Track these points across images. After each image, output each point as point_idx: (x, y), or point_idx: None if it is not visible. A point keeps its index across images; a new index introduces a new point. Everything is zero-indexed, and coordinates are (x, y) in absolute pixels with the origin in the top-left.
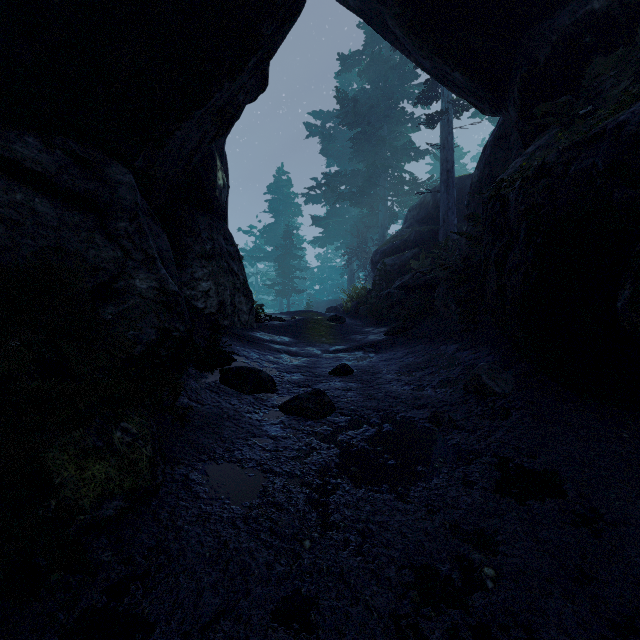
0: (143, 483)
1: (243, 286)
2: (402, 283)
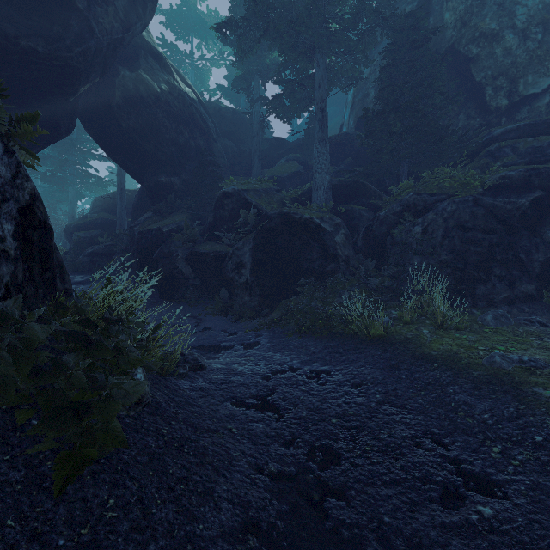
0: None
1: None
2: (93, 250)
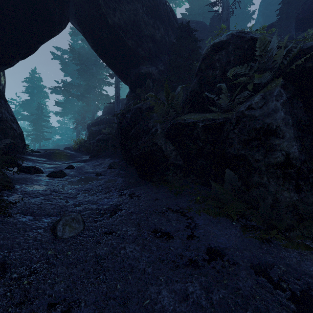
0: (10, 185)
1: (20, 135)
2: (98, 138)
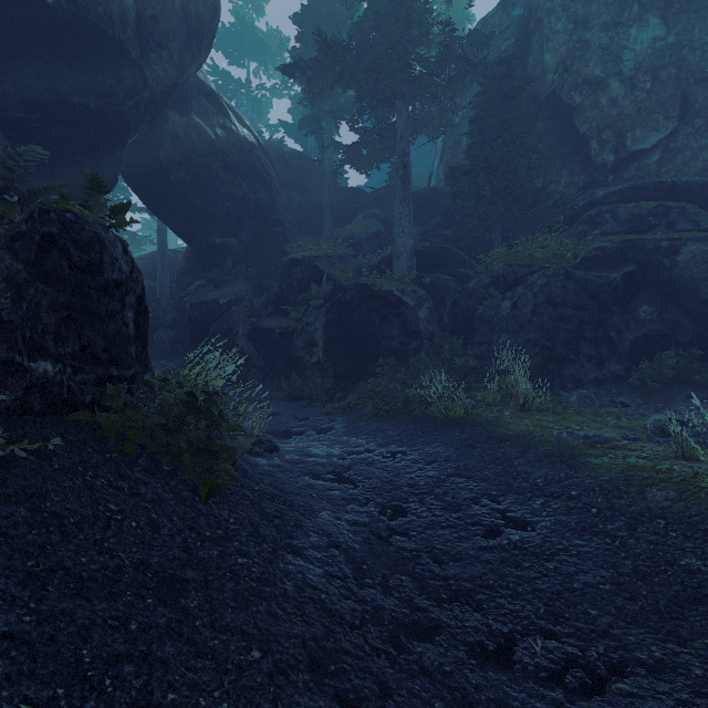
0: None
1: None
2: None
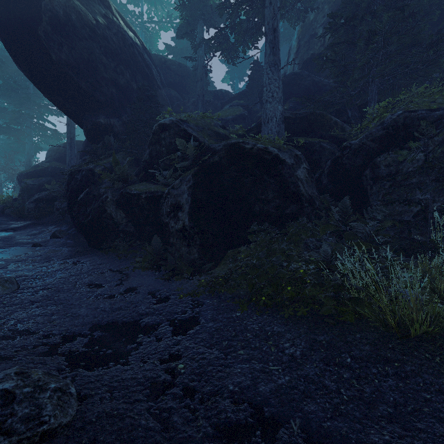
0: None
1: None
2: (38, 197)
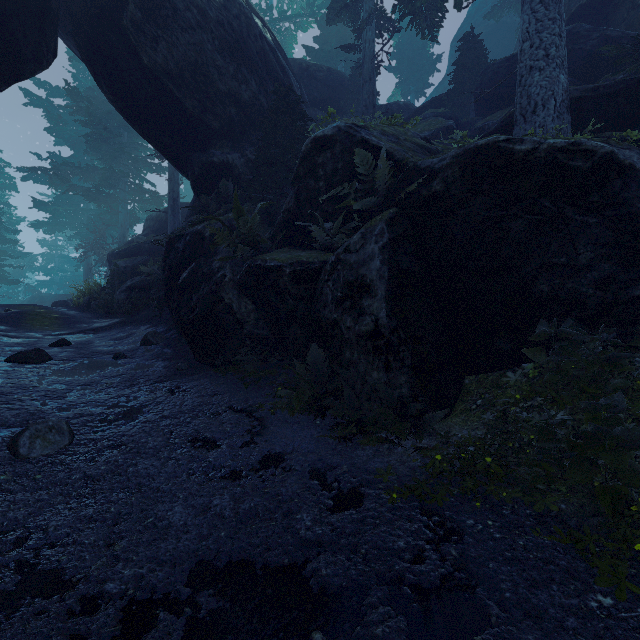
0: None
1: None
2: (131, 283)
